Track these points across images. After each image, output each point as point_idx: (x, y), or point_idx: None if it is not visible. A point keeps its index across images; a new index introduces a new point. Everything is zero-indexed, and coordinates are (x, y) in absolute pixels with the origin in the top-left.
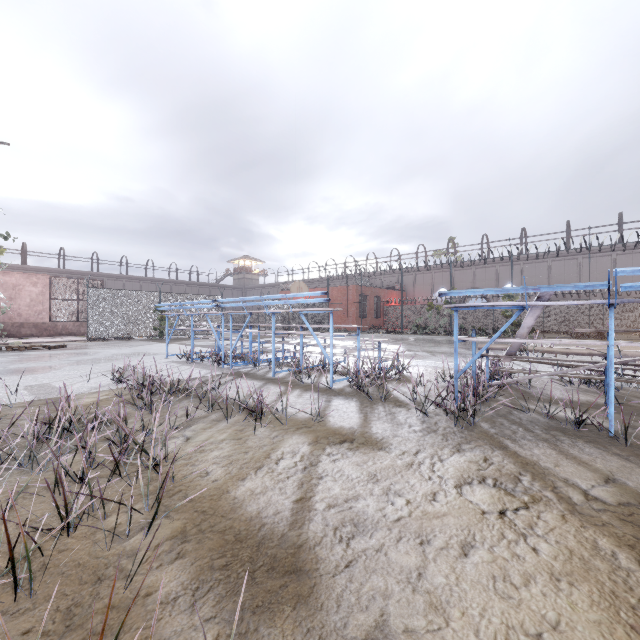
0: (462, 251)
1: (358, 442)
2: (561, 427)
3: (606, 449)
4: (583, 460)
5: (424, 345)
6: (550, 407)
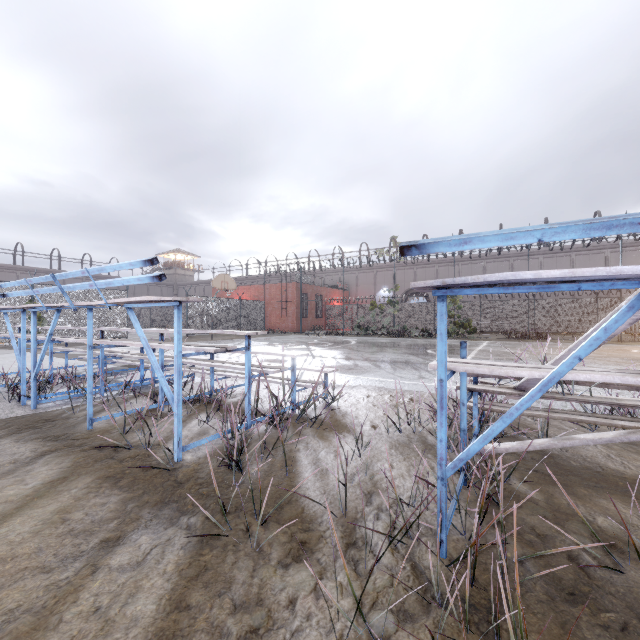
0: None
1: None
2: None
3: None
4: None
5: (366, 350)
6: (638, 520)
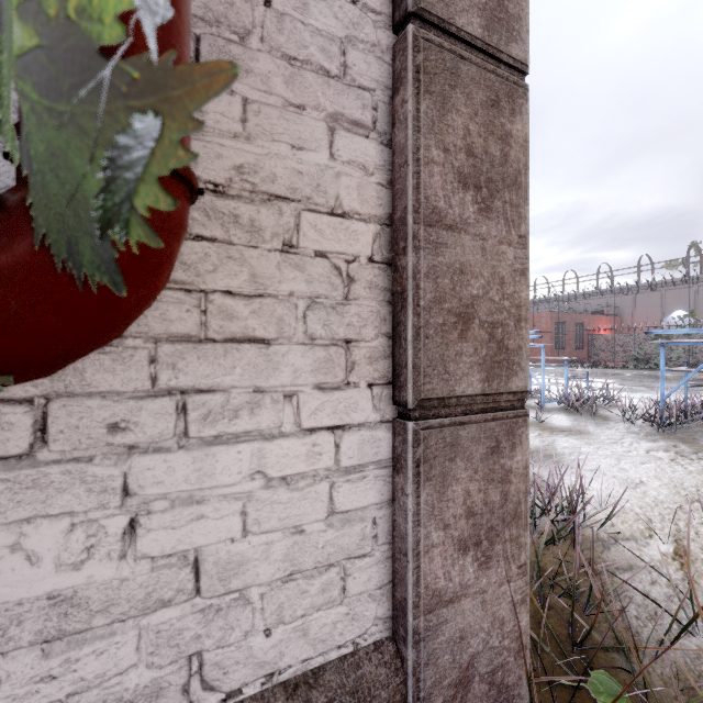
0: None
1: (575, 431)
2: None
3: None
4: None
5: (643, 380)
6: None
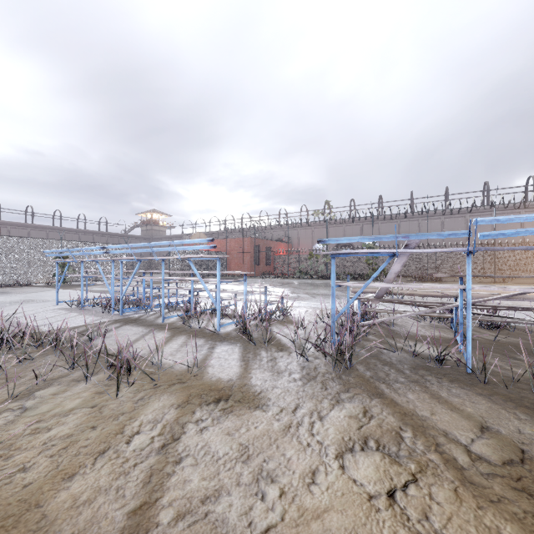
0: (335, 212)
1: (234, 400)
2: (426, 365)
3: (469, 389)
4: (454, 404)
5: (306, 288)
6: (413, 344)
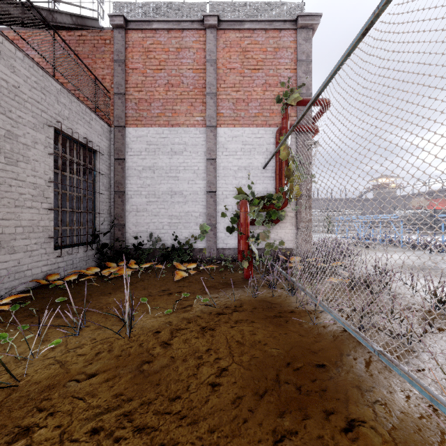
0: None
1: (392, 251)
2: None
3: None
4: None
5: None
6: None
